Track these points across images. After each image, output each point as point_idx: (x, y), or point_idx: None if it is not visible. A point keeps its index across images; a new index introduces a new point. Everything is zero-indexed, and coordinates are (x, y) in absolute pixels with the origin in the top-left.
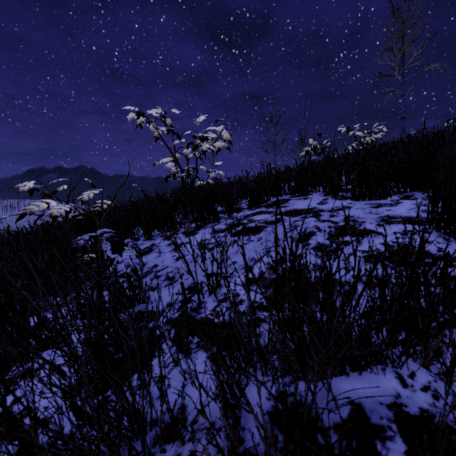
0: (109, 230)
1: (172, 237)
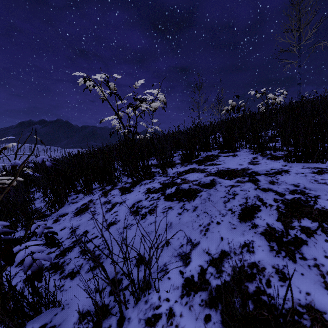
0: None
1: (109, 193)
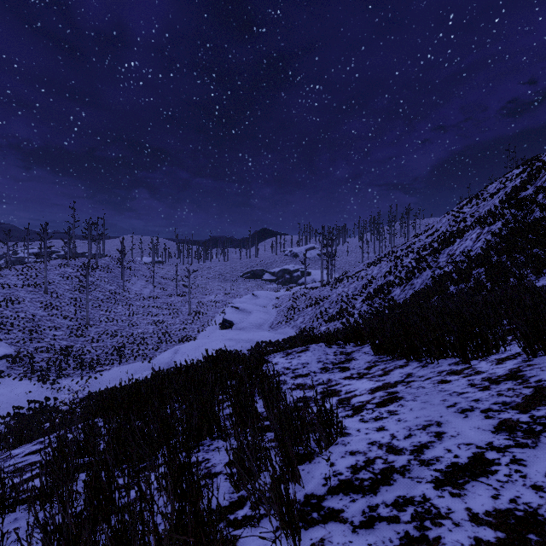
0: None
1: None
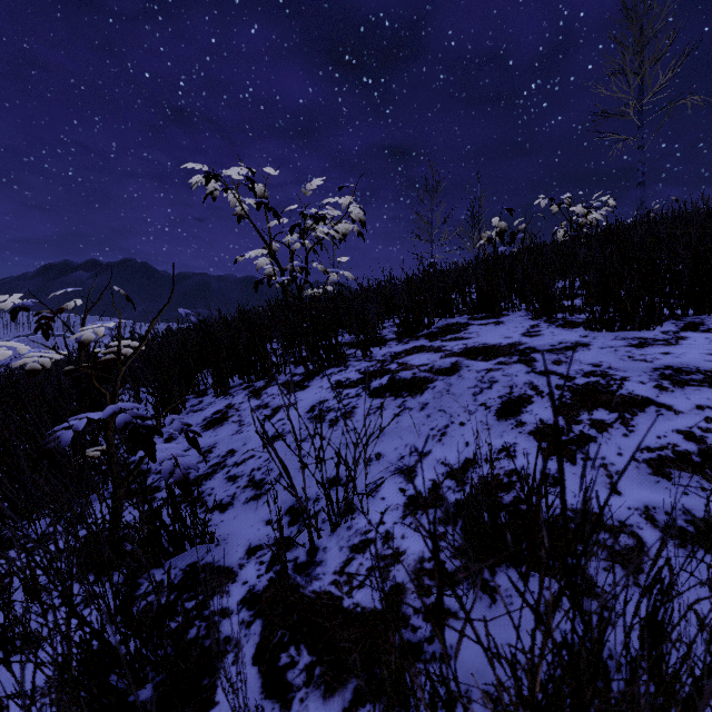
0: (130, 405)
1: (264, 393)
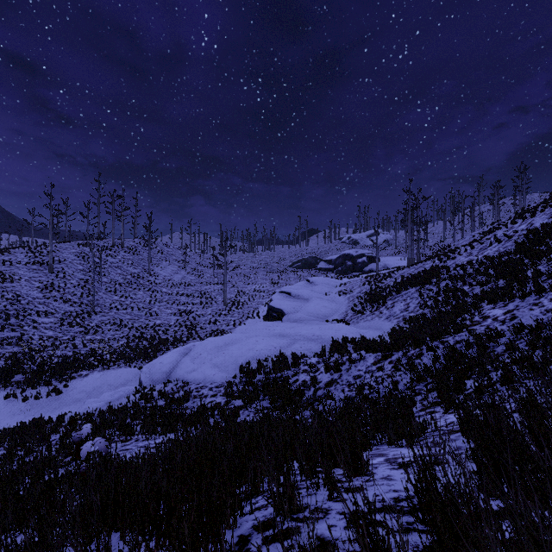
0: None
1: None
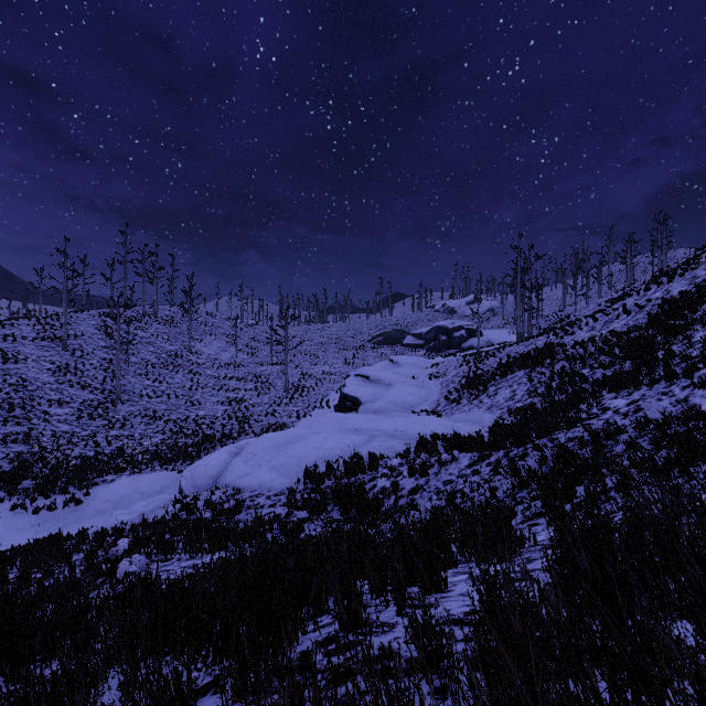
0: None
1: None
